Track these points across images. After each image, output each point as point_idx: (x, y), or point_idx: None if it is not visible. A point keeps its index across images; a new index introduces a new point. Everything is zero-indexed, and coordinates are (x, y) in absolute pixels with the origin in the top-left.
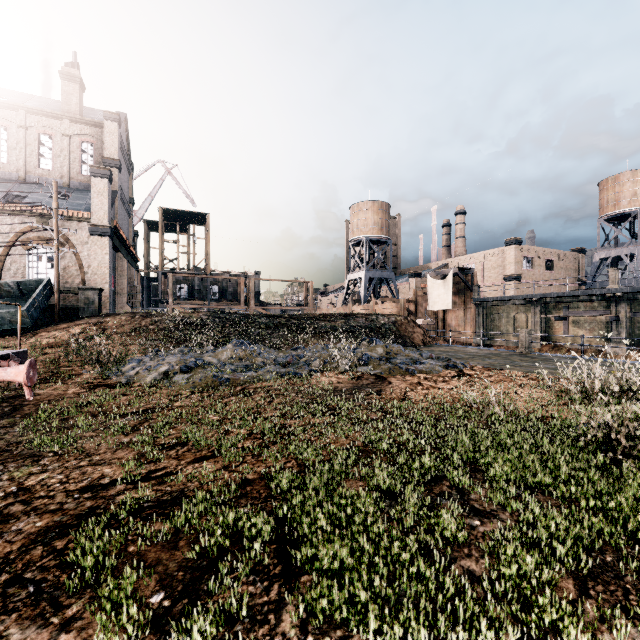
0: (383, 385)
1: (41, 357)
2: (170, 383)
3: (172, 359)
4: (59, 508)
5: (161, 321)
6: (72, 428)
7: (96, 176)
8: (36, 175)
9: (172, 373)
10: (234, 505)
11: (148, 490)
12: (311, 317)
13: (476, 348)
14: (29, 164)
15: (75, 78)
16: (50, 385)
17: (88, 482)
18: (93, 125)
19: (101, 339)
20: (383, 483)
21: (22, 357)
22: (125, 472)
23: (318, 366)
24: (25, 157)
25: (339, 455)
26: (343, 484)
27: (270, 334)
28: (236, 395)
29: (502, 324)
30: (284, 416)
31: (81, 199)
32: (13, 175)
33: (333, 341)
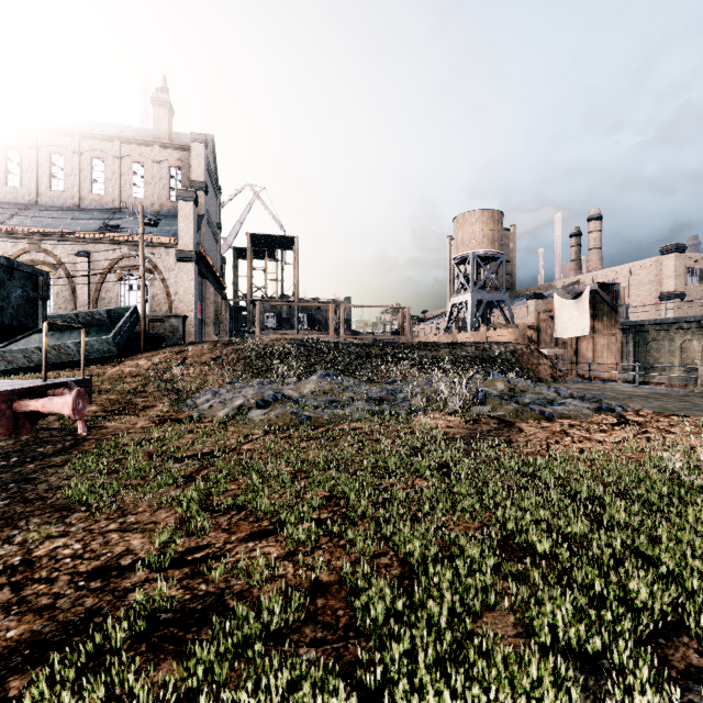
0: (511, 433)
1: (120, 386)
2: (244, 419)
3: (248, 391)
4: (50, 605)
5: (243, 350)
6: (122, 472)
7: (182, 200)
8: (129, 204)
9: (247, 408)
10: (293, 639)
11: (175, 586)
12: (409, 346)
13: (629, 385)
14: (123, 194)
15: (165, 103)
16: (121, 417)
17: (105, 560)
18: (181, 149)
19: (181, 368)
20: (561, 630)
21: (85, 386)
22: (156, 547)
23: (419, 404)
24: (120, 187)
25: (466, 553)
26: (480, 615)
27: (361, 365)
28: (317, 438)
29: (662, 355)
30: (377, 472)
31: (169, 225)
32: (109, 206)
33: (436, 374)
